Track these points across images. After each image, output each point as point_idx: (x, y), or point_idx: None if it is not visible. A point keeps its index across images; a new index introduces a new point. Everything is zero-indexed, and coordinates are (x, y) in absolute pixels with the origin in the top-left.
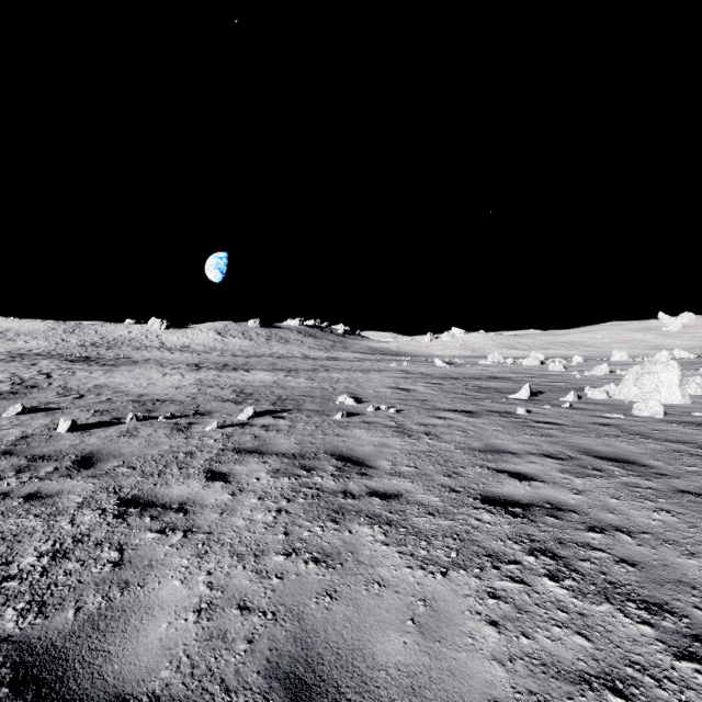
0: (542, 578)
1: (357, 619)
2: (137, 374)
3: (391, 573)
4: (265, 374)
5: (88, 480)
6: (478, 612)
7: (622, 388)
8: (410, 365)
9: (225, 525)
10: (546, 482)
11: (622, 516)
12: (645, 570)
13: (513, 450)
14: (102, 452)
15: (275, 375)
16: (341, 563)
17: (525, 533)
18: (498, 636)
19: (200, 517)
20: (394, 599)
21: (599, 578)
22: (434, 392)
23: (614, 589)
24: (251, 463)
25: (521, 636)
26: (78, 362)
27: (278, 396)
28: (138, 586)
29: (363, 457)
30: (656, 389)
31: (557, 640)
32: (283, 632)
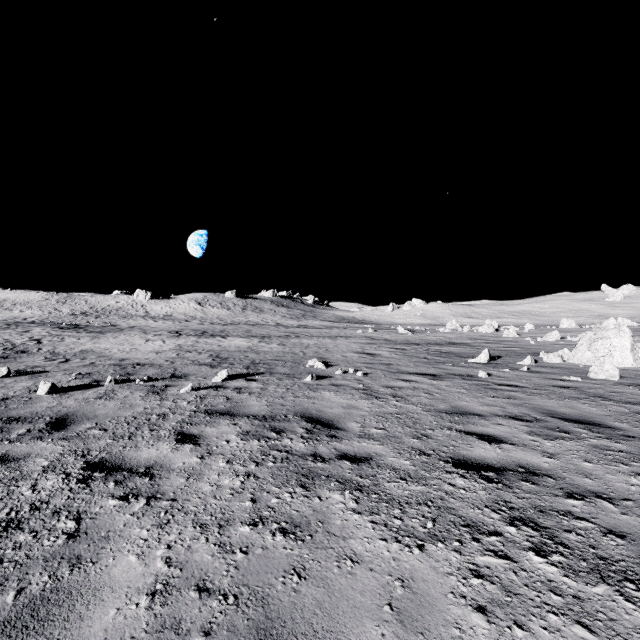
0: (527, 553)
1: (328, 603)
2: (122, 340)
3: (364, 546)
4: (241, 340)
5: (58, 443)
6: (463, 595)
7: (576, 353)
8: (375, 332)
9: (190, 491)
10: (516, 444)
11: (599, 480)
12: (636, 543)
13: (479, 412)
14: (77, 414)
15: (250, 341)
16: (311, 534)
17: (502, 500)
18: (488, 626)
19: (165, 482)
20: (368, 578)
21: (589, 553)
22: (398, 356)
23: (608, 566)
24: (222, 425)
25: (514, 626)
26: (68, 329)
27: (251, 360)
28: (90, 562)
29: (332, 419)
30: (609, 354)
31: (556, 631)
32: (245, 621)
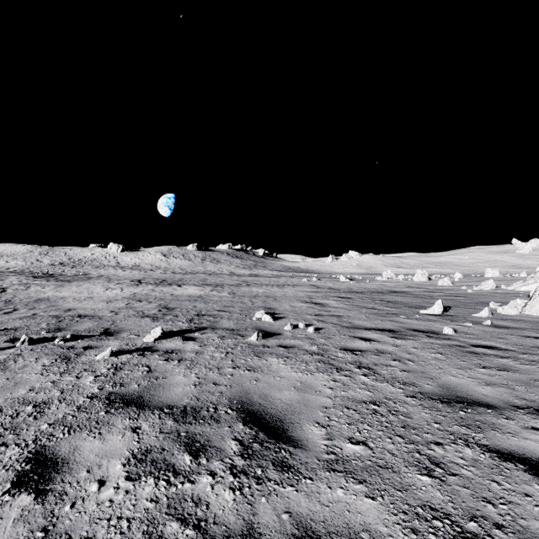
0: None
1: None
2: (83, 289)
3: None
4: (194, 289)
5: None
6: None
7: (534, 304)
8: (319, 281)
9: None
10: None
11: None
12: None
13: (485, 398)
14: None
15: (203, 290)
16: None
17: None
18: None
19: None
20: None
21: None
22: (347, 306)
23: None
24: (114, 431)
25: None
26: (40, 278)
27: (197, 311)
28: None
29: (282, 417)
30: None
31: None
32: None
